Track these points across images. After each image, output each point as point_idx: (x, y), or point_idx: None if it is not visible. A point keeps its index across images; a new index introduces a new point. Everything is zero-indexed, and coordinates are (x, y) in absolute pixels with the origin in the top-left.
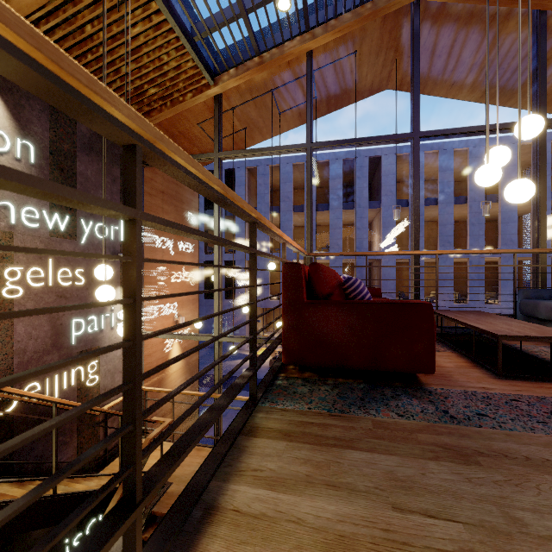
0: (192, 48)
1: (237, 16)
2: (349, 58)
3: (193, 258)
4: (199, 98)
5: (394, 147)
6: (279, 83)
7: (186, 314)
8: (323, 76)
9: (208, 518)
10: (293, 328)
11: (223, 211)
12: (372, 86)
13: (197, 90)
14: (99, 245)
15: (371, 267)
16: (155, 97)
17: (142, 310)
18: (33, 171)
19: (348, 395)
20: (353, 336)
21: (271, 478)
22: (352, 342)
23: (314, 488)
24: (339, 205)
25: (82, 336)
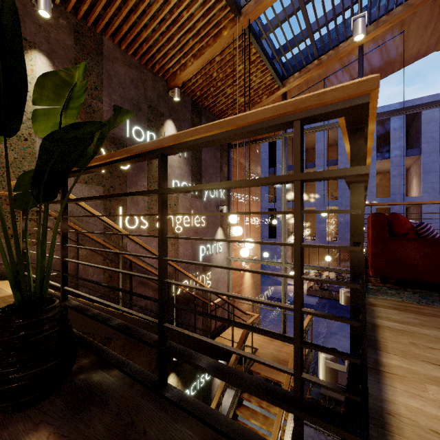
0: (272, 68)
1: (305, 38)
2: (396, 38)
3: (257, 207)
4: (271, 98)
5: (437, 95)
6: (331, 72)
7: (253, 247)
8: (369, 58)
9: (375, 327)
10: (379, 254)
11: (267, 170)
12: (418, 53)
13: (270, 92)
14: (211, 201)
15: (407, 212)
16: (243, 103)
17: (231, 243)
18: (185, 161)
19: (428, 298)
20: (428, 261)
21: (398, 321)
22: (428, 265)
23: (427, 327)
24: (373, 156)
25: (204, 257)
